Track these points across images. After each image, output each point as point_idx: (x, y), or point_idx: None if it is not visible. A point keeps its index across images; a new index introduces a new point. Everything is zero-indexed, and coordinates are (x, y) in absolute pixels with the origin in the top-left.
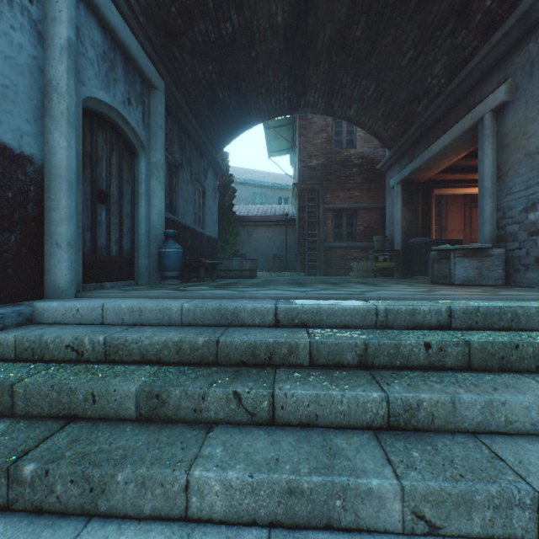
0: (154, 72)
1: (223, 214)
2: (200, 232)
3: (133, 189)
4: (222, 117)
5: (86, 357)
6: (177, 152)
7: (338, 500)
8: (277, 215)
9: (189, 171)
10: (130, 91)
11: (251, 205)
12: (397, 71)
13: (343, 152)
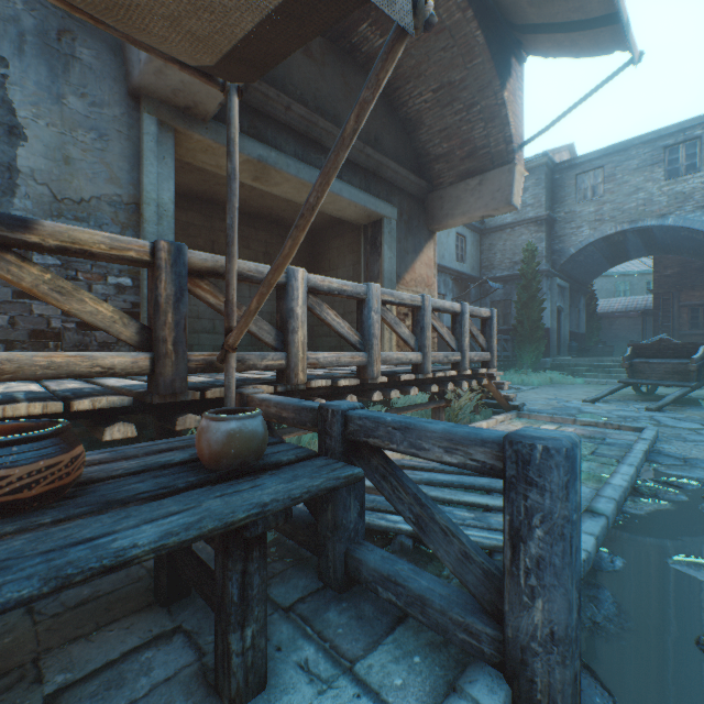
0: (566, 284)
1: (588, 317)
2: (576, 333)
3: (559, 325)
4: (591, 274)
5: (570, 367)
6: (569, 301)
7: (616, 377)
8: (633, 313)
9: (573, 305)
10: (561, 296)
11: (611, 299)
12: (699, 250)
13: (698, 260)
